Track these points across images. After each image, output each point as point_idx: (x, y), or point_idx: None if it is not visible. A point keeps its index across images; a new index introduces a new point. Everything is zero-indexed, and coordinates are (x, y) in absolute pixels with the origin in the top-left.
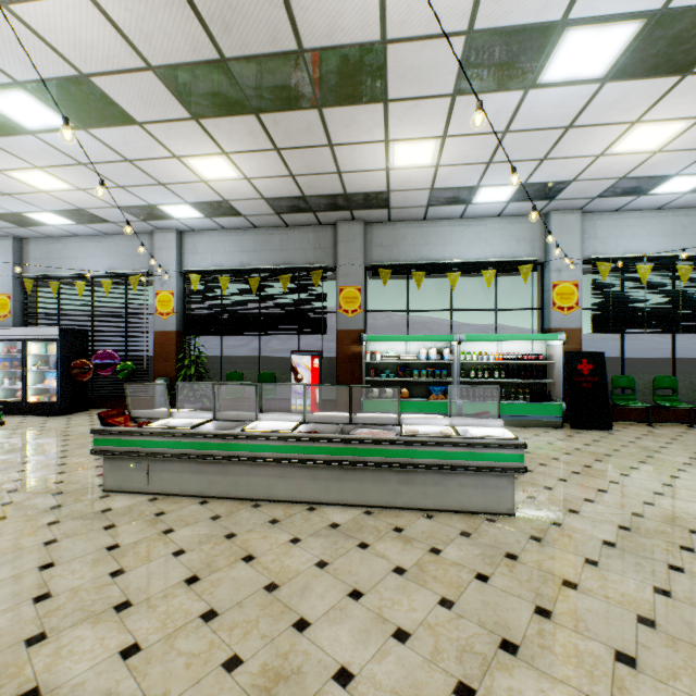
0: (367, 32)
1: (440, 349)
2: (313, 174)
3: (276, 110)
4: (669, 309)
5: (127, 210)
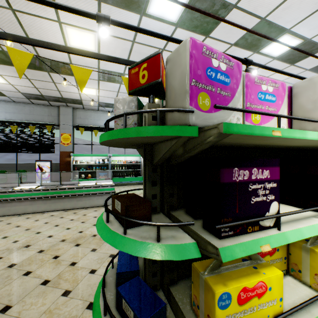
0: (65, 60)
1: (105, 159)
2: (47, 89)
3: (28, 68)
4: None
5: None
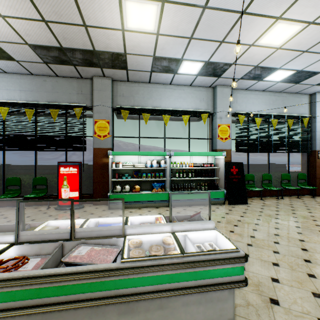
0: None
1: (159, 160)
2: (63, 23)
3: None
4: (268, 140)
5: None
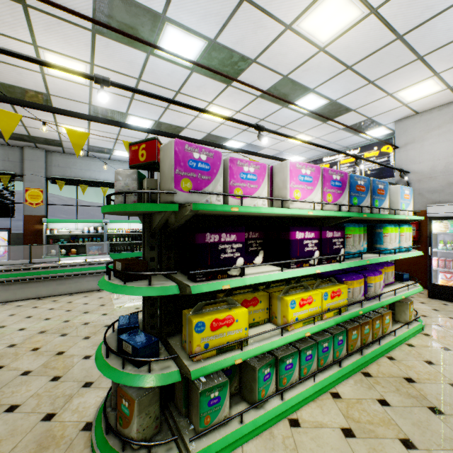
0: (39, 89)
1: (98, 227)
2: None
3: None
4: None
5: None
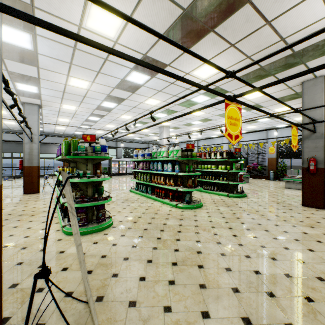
0: None
1: None
2: None
3: None
4: None
5: (265, 128)
